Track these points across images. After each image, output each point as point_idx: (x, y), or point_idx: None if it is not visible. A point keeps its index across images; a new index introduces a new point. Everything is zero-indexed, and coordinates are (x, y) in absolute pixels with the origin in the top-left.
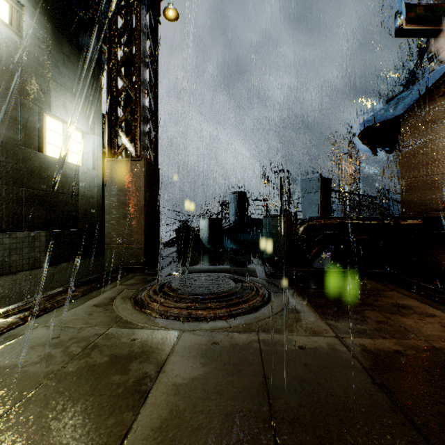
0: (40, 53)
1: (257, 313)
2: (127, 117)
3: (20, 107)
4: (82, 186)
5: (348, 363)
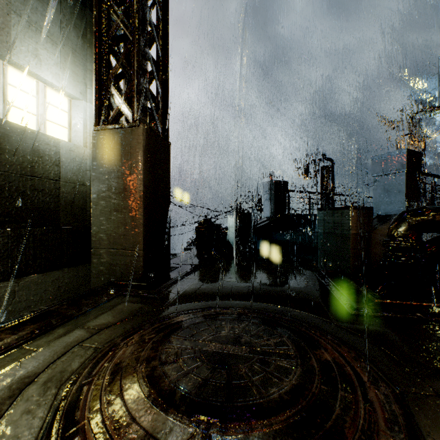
0: None
1: None
2: (121, 67)
3: None
4: (66, 168)
5: None
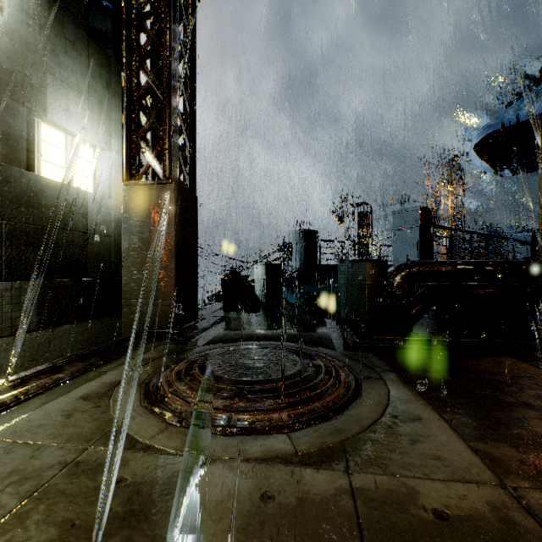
0: (30, 34)
1: (341, 420)
2: (152, 125)
3: None
4: (93, 220)
5: None
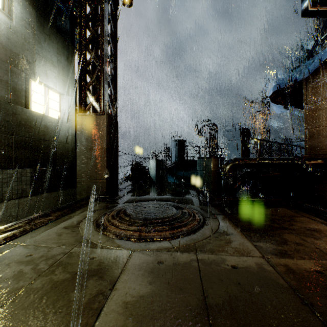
0: (26, 32)
1: (195, 235)
2: (93, 82)
3: (10, 73)
4: (59, 135)
5: (276, 283)
